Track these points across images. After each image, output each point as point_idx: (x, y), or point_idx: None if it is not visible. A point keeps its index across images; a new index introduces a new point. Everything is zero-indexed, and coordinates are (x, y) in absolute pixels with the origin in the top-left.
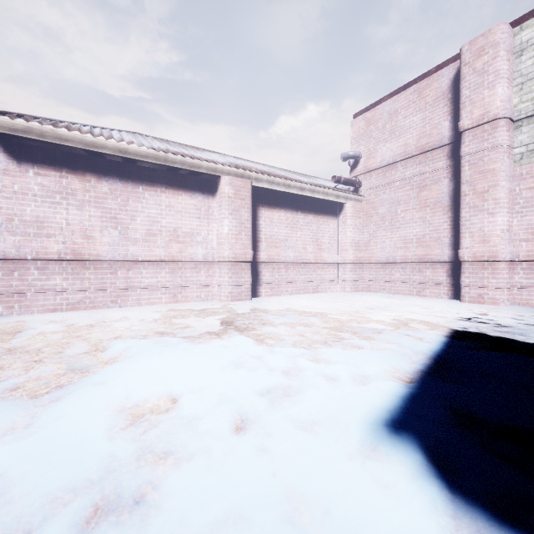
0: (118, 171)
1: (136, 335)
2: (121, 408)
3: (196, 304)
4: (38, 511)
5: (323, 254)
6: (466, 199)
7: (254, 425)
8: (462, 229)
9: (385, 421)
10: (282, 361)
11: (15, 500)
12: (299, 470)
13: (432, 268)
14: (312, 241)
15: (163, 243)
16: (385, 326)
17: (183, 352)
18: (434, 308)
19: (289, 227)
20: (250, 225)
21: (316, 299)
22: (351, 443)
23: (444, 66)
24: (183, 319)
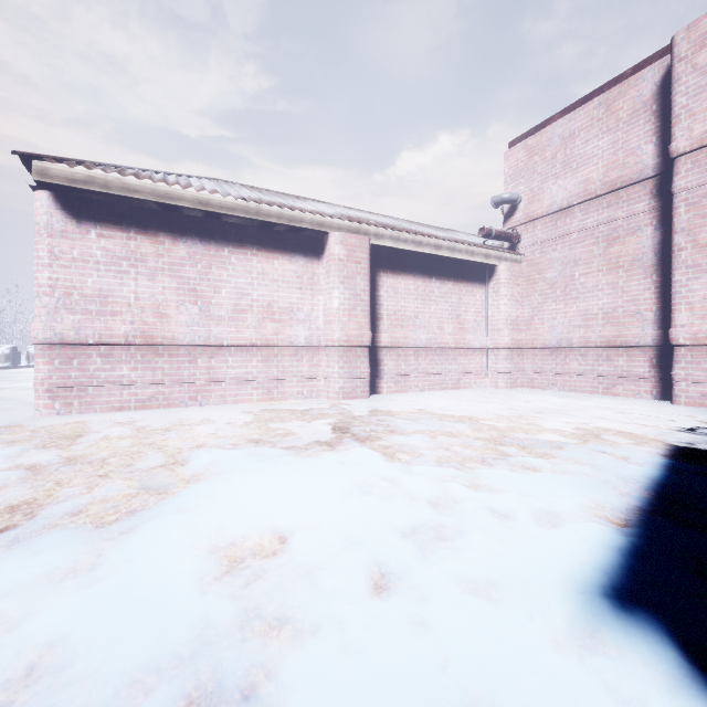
0: (197, 229)
1: (224, 444)
2: (212, 547)
3: (297, 403)
4: (111, 700)
5: (466, 335)
6: (682, 256)
7: (400, 583)
8: (675, 298)
9: (603, 589)
10: (426, 487)
11: (80, 680)
12: (482, 663)
13: (627, 355)
14: (451, 318)
15: (255, 322)
16: (567, 438)
17: (288, 469)
18: (634, 412)
19: (420, 299)
20: (368, 297)
21: (458, 397)
22: (555, 622)
23: (645, 65)
24: (283, 424)
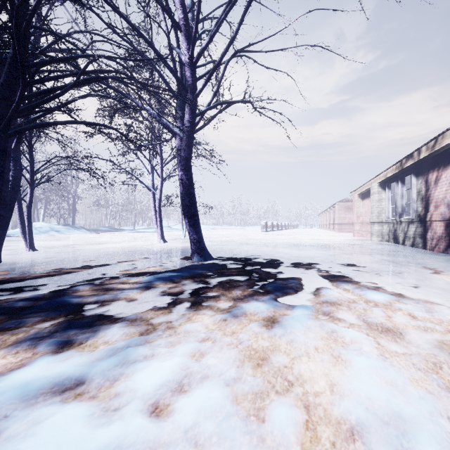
0: None
1: None
2: None
3: None
4: None
5: None
6: None
7: None
8: None
9: None
10: None
11: None
12: None
13: None
14: None
15: None
16: None
17: None
18: None
19: None
20: None
21: None
22: None
23: None
24: None
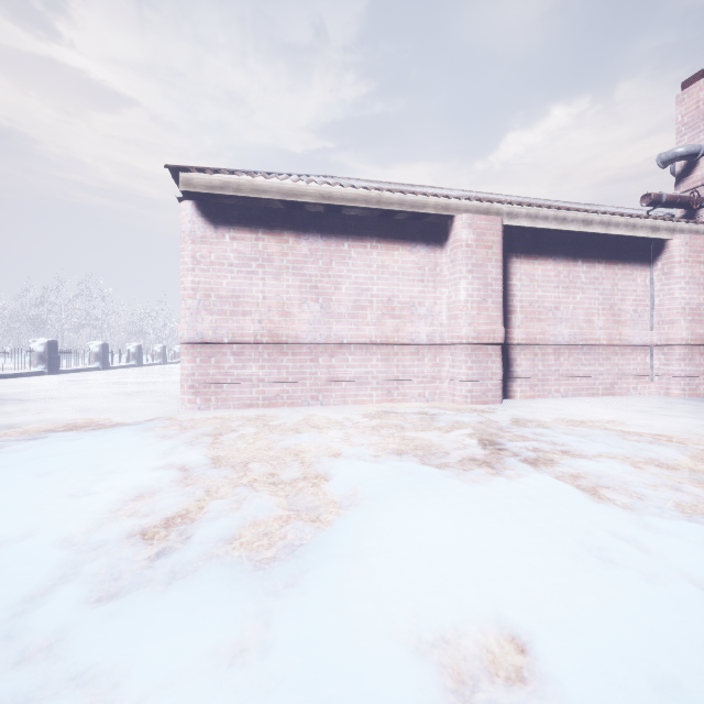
0: (319, 225)
1: (363, 456)
2: (415, 642)
3: (420, 407)
4: None
5: (623, 329)
6: None
7: None
8: None
9: None
10: None
11: None
12: None
13: None
14: (602, 309)
15: (374, 318)
16: None
17: (461, 503)
18: None
19: (562, 287)
20: (500, 287)
21: (620, 407)
22: None
23: None
24: (417, 432)
